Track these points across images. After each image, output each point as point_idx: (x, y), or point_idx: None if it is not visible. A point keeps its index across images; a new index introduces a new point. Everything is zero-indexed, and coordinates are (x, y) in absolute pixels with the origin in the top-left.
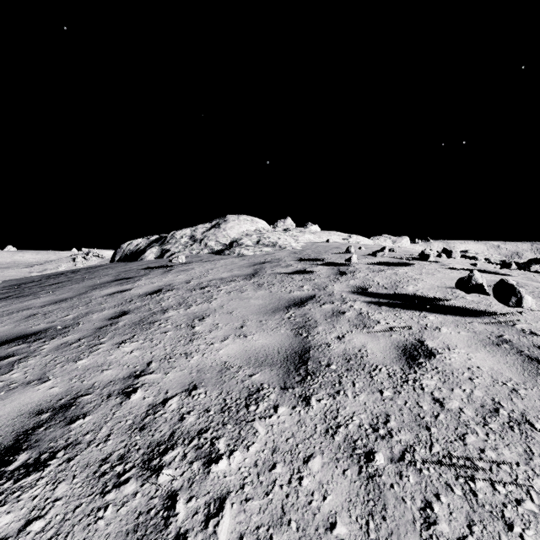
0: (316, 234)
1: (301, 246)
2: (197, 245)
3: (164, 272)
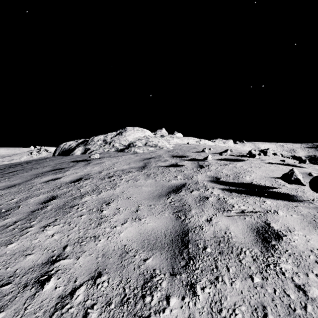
0: (180, 138)
1: (172, 147)
2: (108, 145)
3: (85, 165)
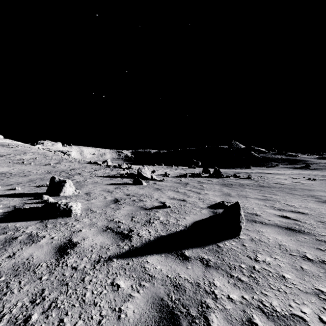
0: (1, 139)
1: None
2: None
3: None
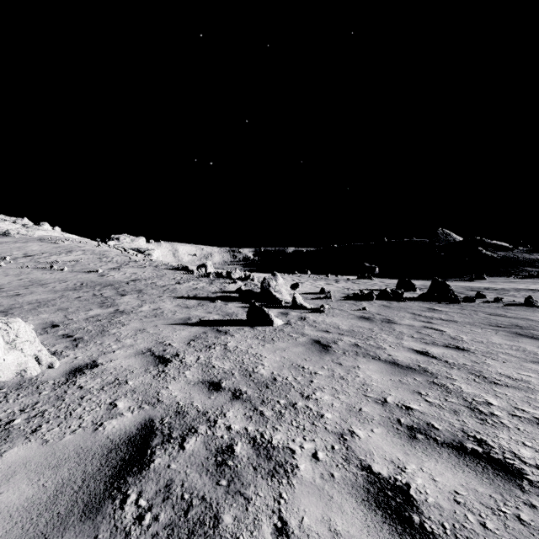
0: (46, 231)
1: (38, 236)
2: None
3: None
